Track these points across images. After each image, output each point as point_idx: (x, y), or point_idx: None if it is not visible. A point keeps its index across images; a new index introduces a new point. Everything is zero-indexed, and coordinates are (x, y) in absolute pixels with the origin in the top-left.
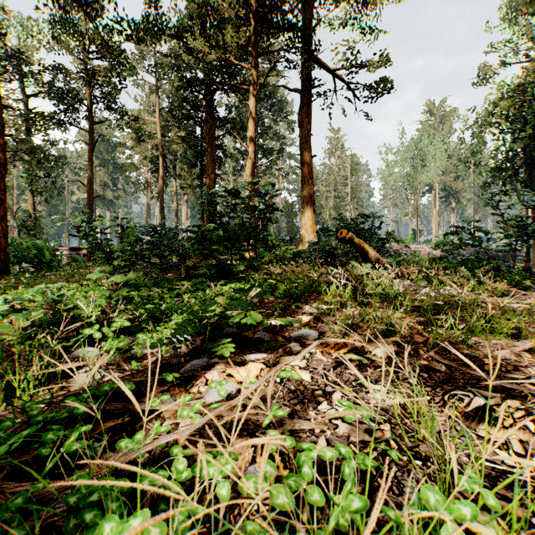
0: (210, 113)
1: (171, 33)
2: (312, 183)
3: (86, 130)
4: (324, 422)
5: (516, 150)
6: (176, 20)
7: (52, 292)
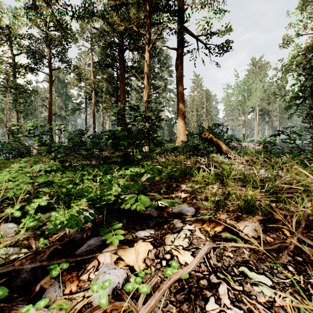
0: (122, 63)
1: (98, 15)
2: (183, 105)
3: (48, 74)
4: None
5: (306, 86)
6: (101, 7)
7: None
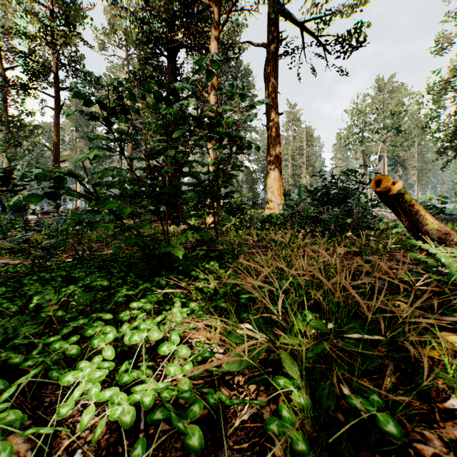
0: (172, 73)
1: None
2: (279, 142)
3: (51, 95)
4: None
5: None
6: None
7: None
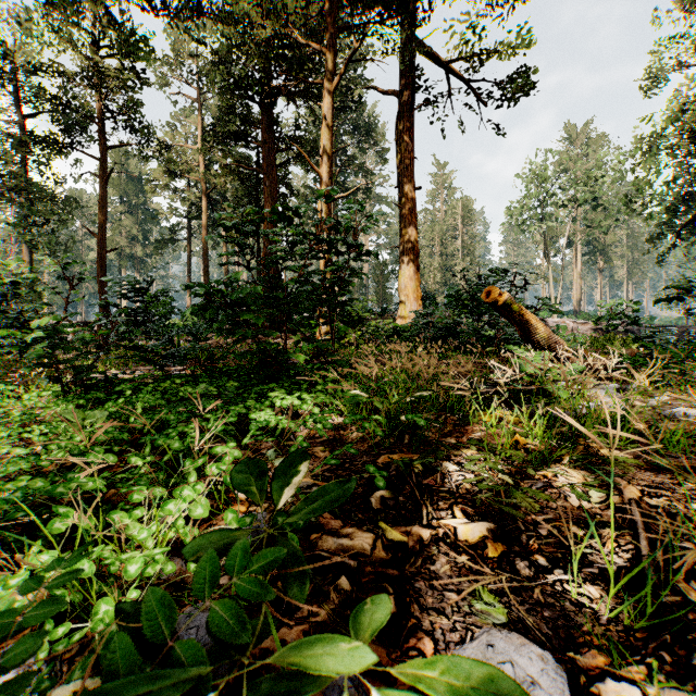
0: (268, 129)
1: (212, 13)
2: (415, 228)
3: (96, 157)
4: None
5: None
6: None
7: None
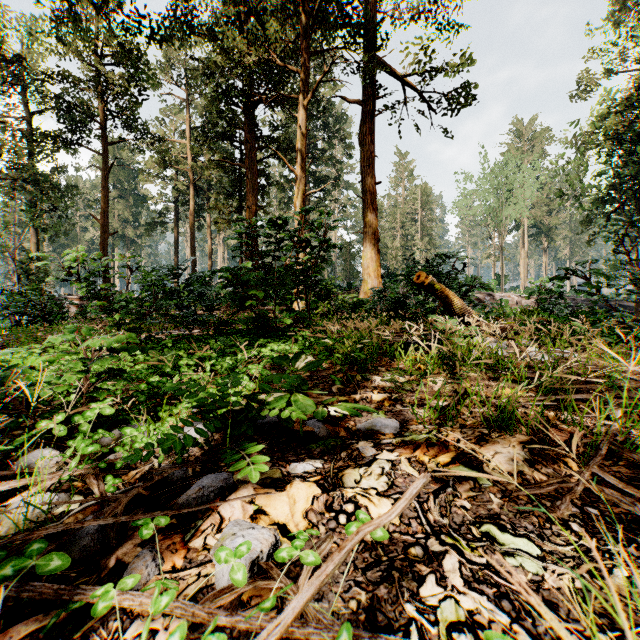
0: (250, 131)
1: (202, 32)
2: (376, 216)
3: (99, 153)
4: (439, 638)
5: (624, 177)
6: (209, 17)
7: (0, 361)
